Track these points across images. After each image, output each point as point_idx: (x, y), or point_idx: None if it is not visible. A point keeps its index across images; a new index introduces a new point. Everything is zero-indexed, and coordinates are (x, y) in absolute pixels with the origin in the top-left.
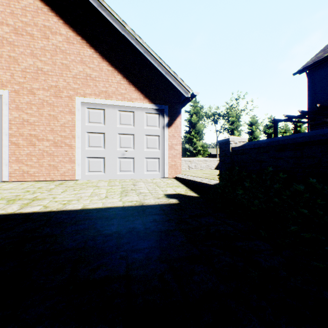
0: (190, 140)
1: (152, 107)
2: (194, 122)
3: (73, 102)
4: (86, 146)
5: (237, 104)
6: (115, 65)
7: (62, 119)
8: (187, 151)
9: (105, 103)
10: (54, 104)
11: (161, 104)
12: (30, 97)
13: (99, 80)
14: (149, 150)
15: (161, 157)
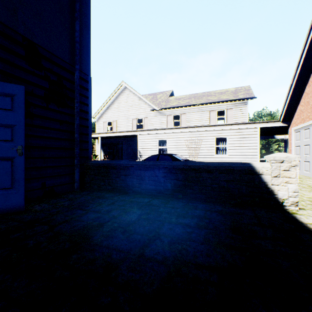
0: None
1: None
2: None
3: None
4: None
5: None
6: None
7: None
8: None
9: None
10: None
11: None
12: None
13: None
14: None
15: None
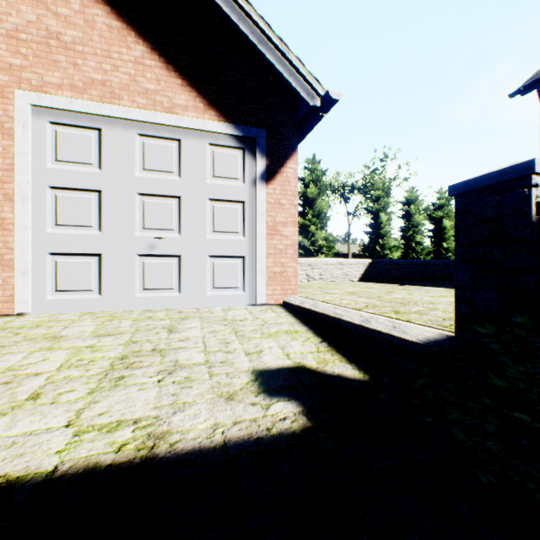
0: (304, 228)
1: (228, 132)
2: (312, 196)
3: (8, 104)
4: (47, 223)
5: (383, 169)
6: (129, 16)
7: None
8: (300, 248)
9: (101, 113)
10: None
11: (249, 124)
12: None
13: (85, 50)
14: (220, 237)
15: (248, 255)
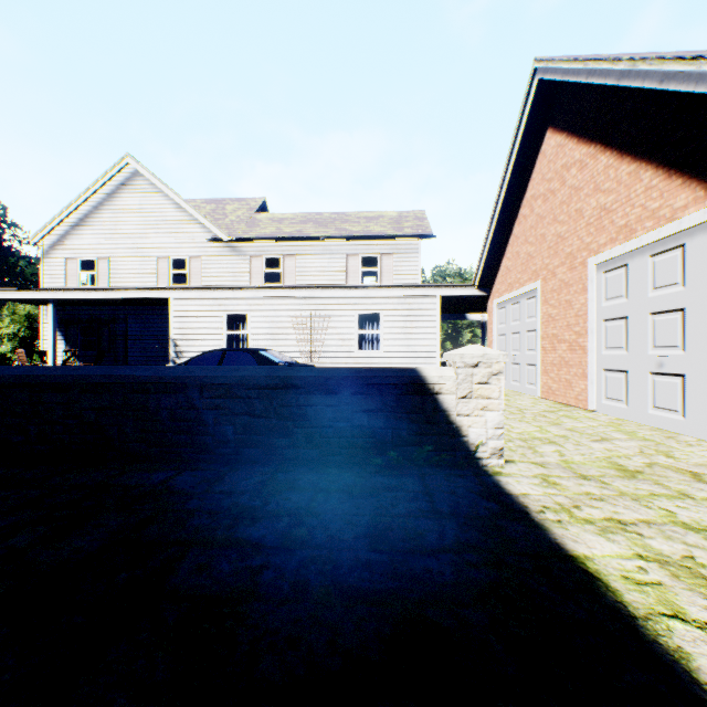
0: None
1: None
2: None
3: (585, 271)
4: (601, 347)
5: None
6: (640, 151)
7: (575, 304)
8: None
9: (624, 252)
10: (568, 282)
11: None
12: (552, 281)
13: (616, 206)
14: None
15: None
